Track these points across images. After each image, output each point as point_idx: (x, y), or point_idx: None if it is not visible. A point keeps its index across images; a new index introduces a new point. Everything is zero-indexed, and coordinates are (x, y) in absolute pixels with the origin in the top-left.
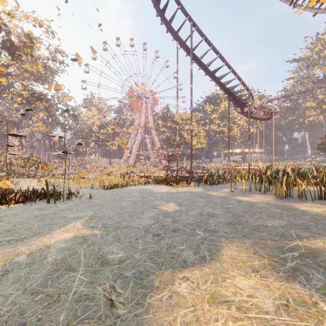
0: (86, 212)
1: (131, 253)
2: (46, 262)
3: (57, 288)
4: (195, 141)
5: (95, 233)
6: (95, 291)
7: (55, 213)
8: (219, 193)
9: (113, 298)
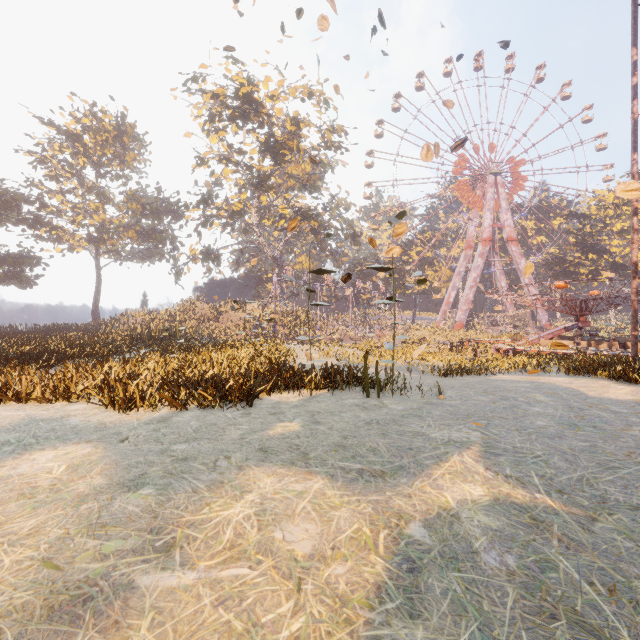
0: (463, 431)
1: None
2: (489, 568)
3: None
4: None
5: (545, 502)
6: None
7: (396, 421)
8: None
9: None
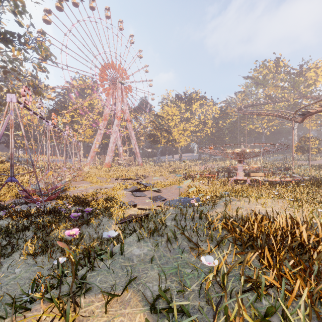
0: None
1: None
2: None
3: None
4: (183, 139)
5: None
6: None
7: None
8: None
9: None
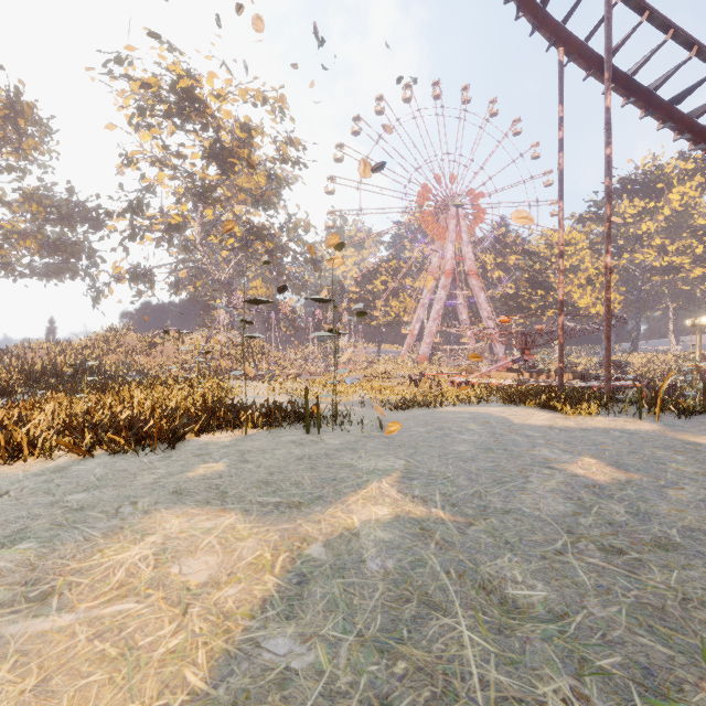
0: (389, 460)
1: (569, 594)
2: (369, 572)
3: (430, 653)
4: (589, 297)
5: (437, 515)
6: (537, 694)
7: (329, 455)
8: None
9: None
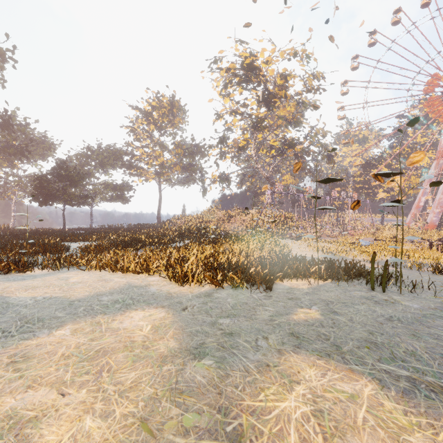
0: None
1: None
2: None
3: None
4: None
5: None
6: None
7: (420, 321)
8: None
9: None
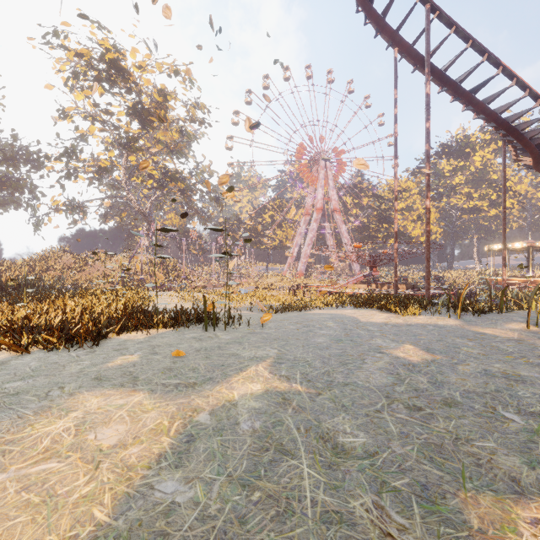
0: (266, 350)
1: (381, 439)
2: (242, 431)
3: (278, 485)
4: (419, 229)
5: (296, 388)
6: (349, 507)
7: (221, 347)
8: (502, 332)
9: (393, 534)
